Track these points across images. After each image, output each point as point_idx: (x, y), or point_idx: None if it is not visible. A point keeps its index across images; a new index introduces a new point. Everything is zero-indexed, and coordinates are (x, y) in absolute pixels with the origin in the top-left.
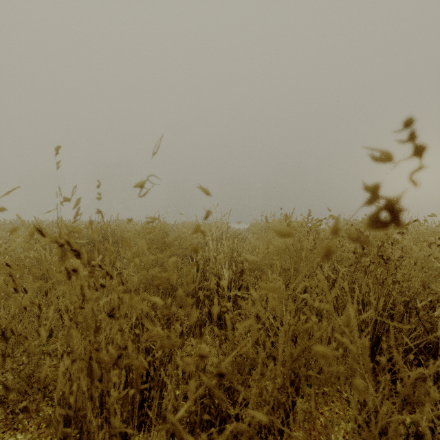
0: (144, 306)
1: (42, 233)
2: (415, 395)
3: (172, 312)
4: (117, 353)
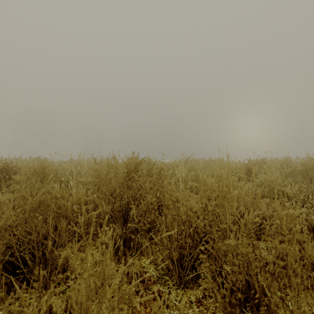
0: None
1: None
2: (89, 220)
3: None
4: None
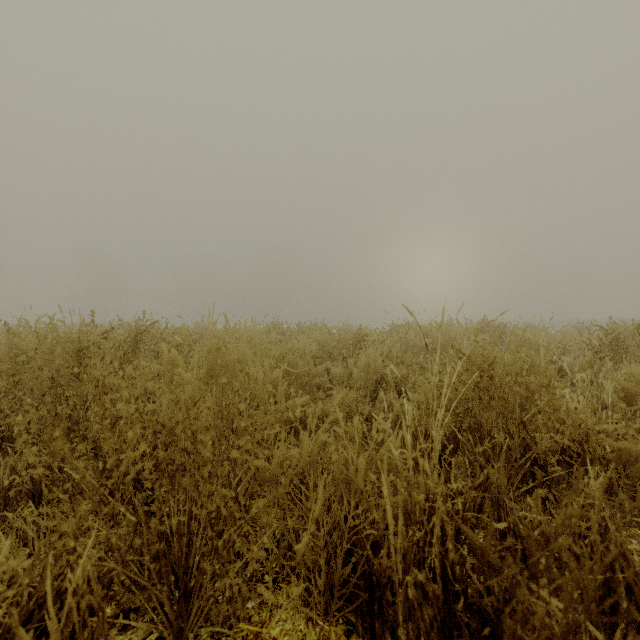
0: None
1: None
2: None
3: None
4: None
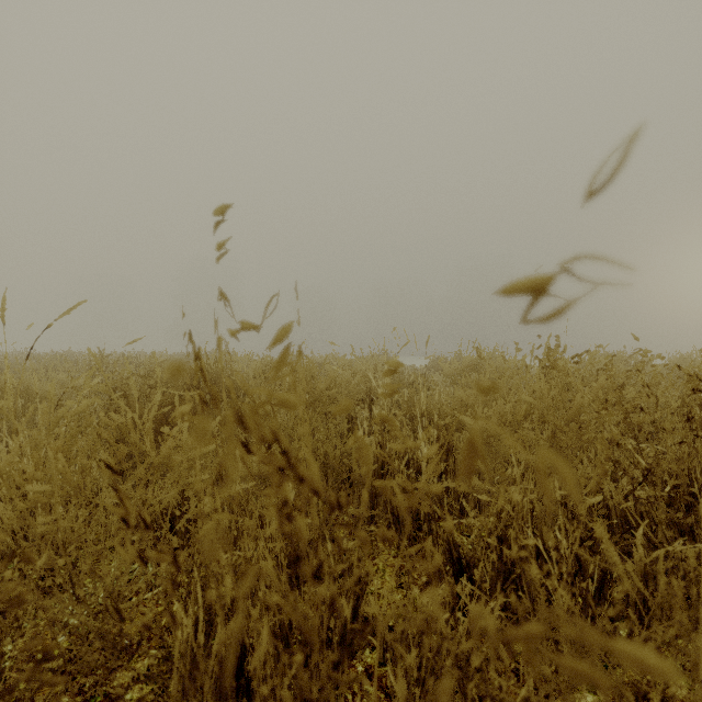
0: (571, 661)
1: (243, 424)
2: None
3: (435, 567)
4: (329, 659)
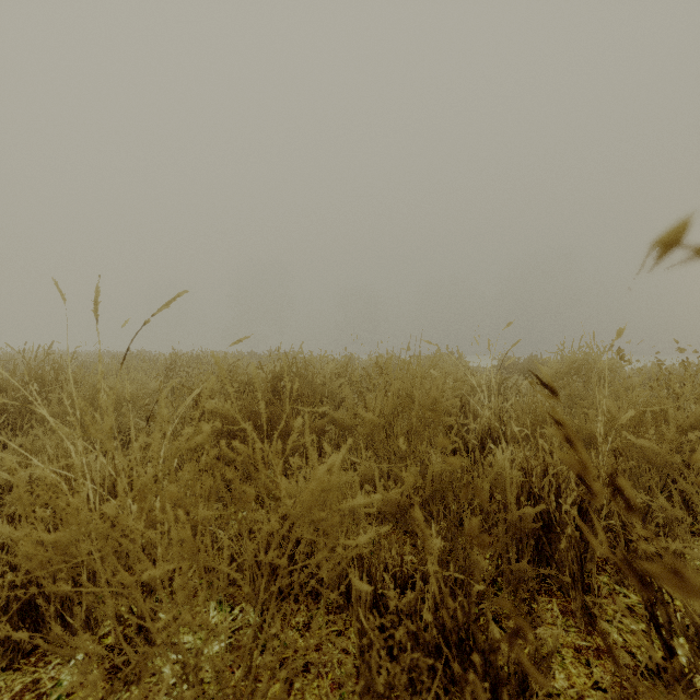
0: None
1: None
2: None
3: None
4: None
